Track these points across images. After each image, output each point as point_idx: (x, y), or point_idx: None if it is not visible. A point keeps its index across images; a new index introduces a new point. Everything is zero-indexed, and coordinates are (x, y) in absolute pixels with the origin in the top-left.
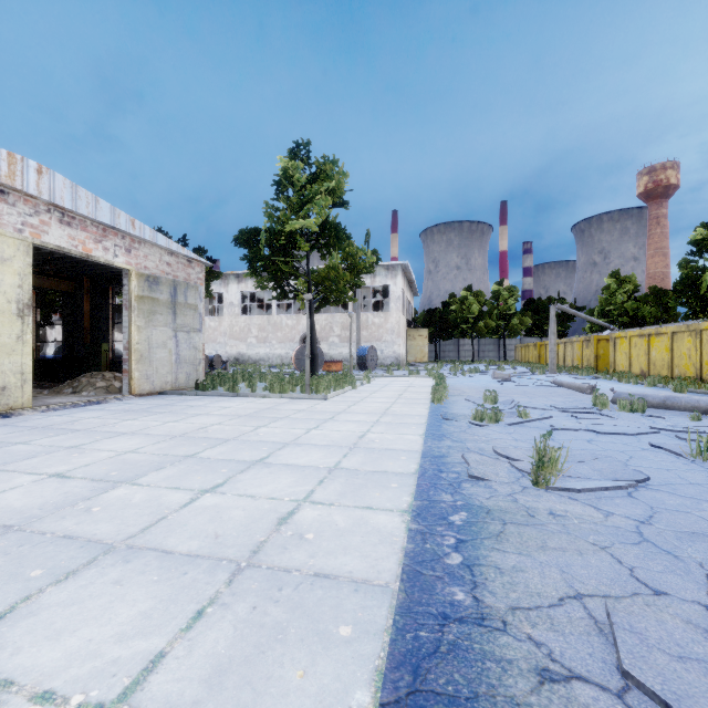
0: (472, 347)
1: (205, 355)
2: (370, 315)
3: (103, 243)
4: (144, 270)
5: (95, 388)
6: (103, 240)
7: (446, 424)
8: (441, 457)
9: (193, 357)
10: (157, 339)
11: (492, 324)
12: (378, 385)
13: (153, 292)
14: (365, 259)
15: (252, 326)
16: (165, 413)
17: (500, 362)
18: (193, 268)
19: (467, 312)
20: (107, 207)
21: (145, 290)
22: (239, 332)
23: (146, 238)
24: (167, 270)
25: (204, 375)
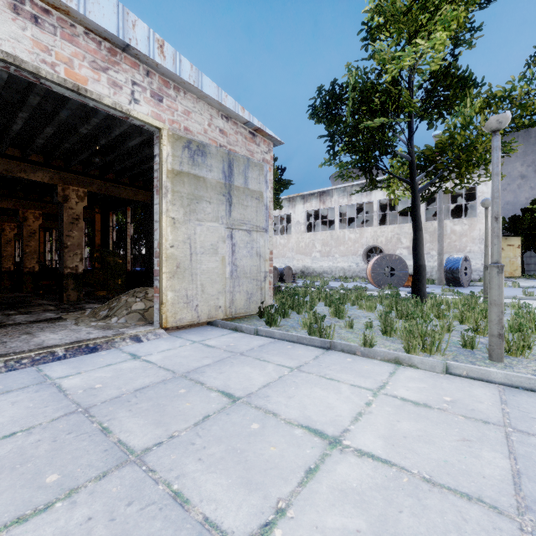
0: None
1: (273, 267)
2: (448, 223)
3: (109, 74)
4: (184, 134)
5: (128, 312)
6: (109, 69)
7: None
8: None
9: (255, 269)
10: (203, 240)
11: None
12: None
13: (196, 167)
14: (531, 98)
15: (316, 242)
16: (119, 471)
17: None
18: (256, 144)
19: None
20: (110, 3)
21: (184, 162)
22: (304, 247)
23: (184, 78)
24: (220, 140)
25: (271, 293)
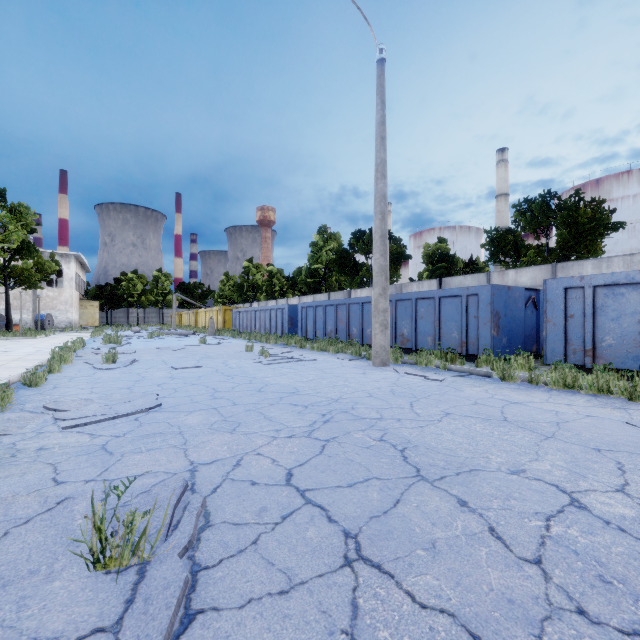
0: (138, 315)
1: None
2: (44, 290)
3: None
4: None
5: None
6: None
7: (94, 339)
8: (89, 341)
9: None
10: None
11: (152, 299)
12: (61, 335)
13: None
14: (51, 267)
15: None
16: None
17: (156, 325)
18: None
19: (133, 289)
20: None
21: None
22: None
23: None
24: None
25: None
